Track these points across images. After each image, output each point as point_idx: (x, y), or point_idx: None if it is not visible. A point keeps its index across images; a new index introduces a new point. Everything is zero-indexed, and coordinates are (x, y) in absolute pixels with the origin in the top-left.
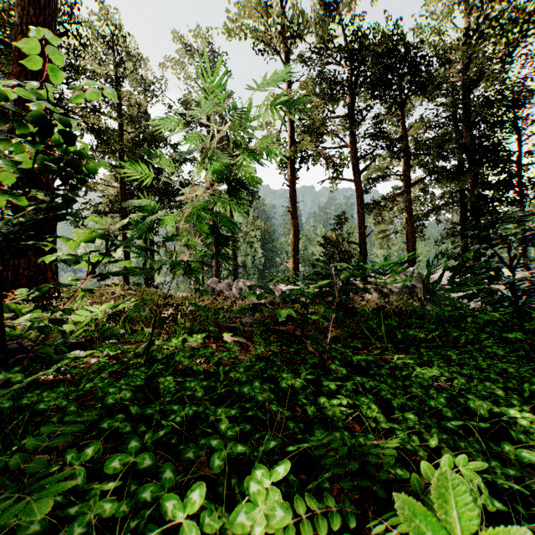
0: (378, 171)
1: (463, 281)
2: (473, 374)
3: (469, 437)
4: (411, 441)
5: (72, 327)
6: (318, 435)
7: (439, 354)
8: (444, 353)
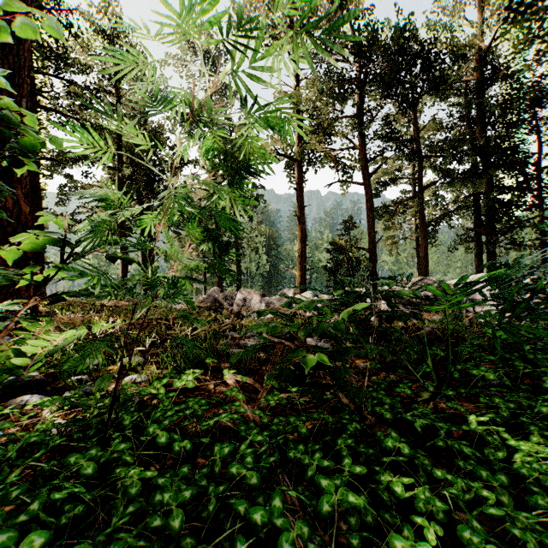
0: (387, 175)
1: None
2: None
3: None
4: None
5: (26, 360)
6: None
7: (516, 403)
8: (526, 403)
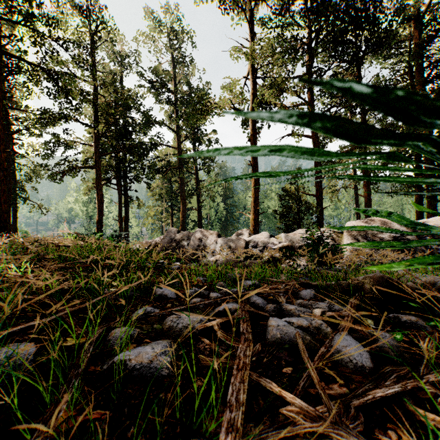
0: None
1: None
2: None
3: None
4: None
5: None
6: None
7: None
8: None
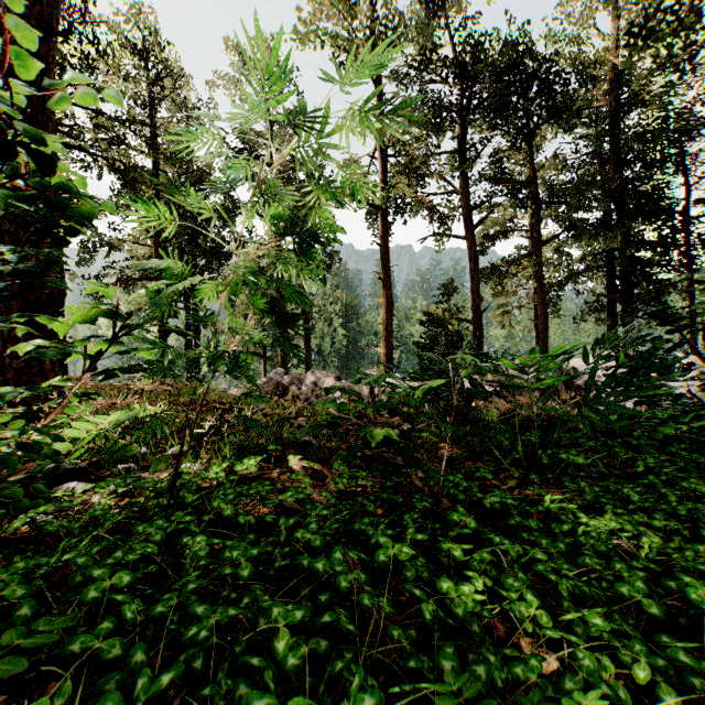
0: (497, 226)
1: (646, 382)
2: (670, 528)
3: (699, 660)
4: (602, 669)
5: (68, 446)
6: (450, 681)
7: (606, 489)
8: (615, 487)
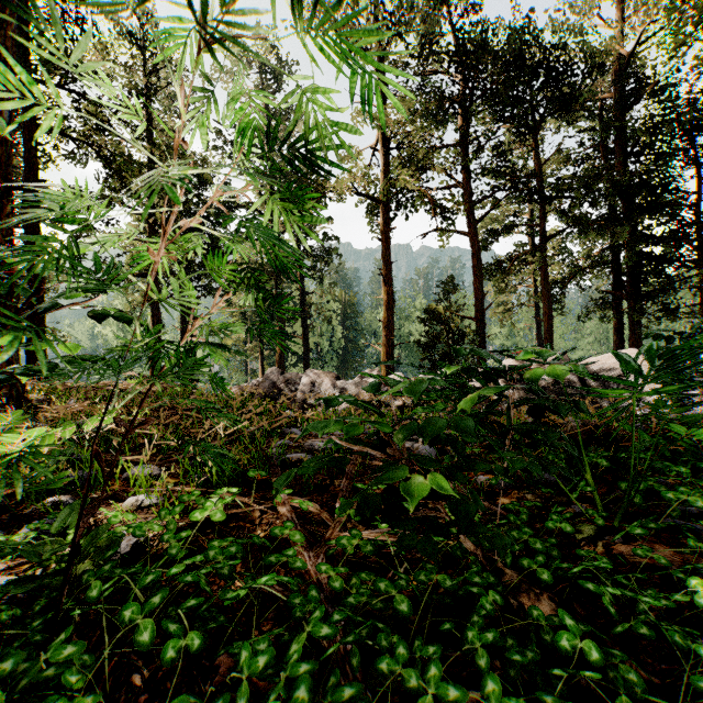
0: (498, 222)
1: None
2: None
3: None
4: None
5: None
6: None
7: None
8: None
